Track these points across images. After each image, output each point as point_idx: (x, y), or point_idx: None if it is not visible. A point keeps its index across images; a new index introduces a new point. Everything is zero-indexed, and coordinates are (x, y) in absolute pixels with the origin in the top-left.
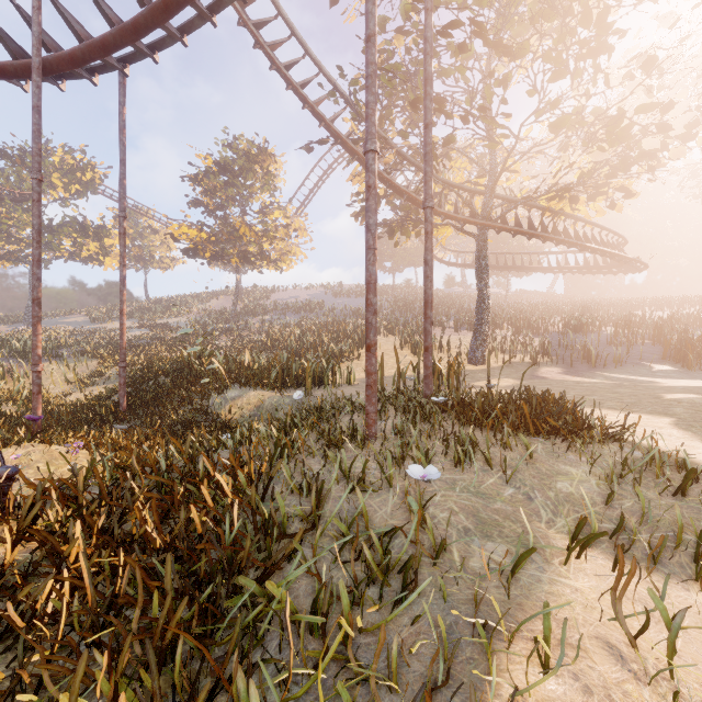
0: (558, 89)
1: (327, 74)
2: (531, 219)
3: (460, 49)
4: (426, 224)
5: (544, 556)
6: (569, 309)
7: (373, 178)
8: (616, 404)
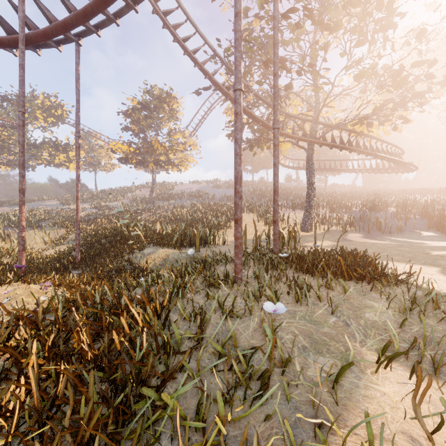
0: (360, 52)
1: (210, 44)
2: (342, 138)
3: (296, 26)
4: (274, 139)
5: (360, 368)
6: (366, 196)
7: (239, 107)
8: (400, 258)
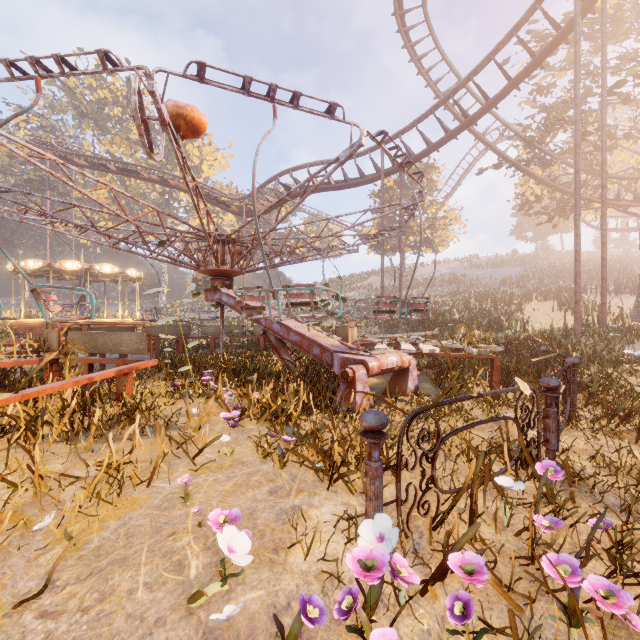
0: None
1: (502, 120)
2: None
3: (624, 103)
4: (602, 238)
5: None
6: None
7: (579, 230)
8: None
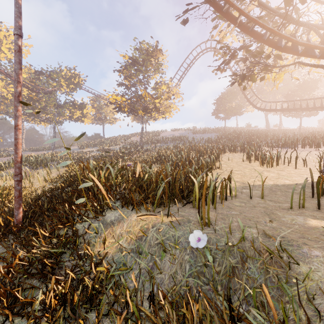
0: None
1: None
2: None
3: None
4: None
5: None
6: None
7: None
8: None
